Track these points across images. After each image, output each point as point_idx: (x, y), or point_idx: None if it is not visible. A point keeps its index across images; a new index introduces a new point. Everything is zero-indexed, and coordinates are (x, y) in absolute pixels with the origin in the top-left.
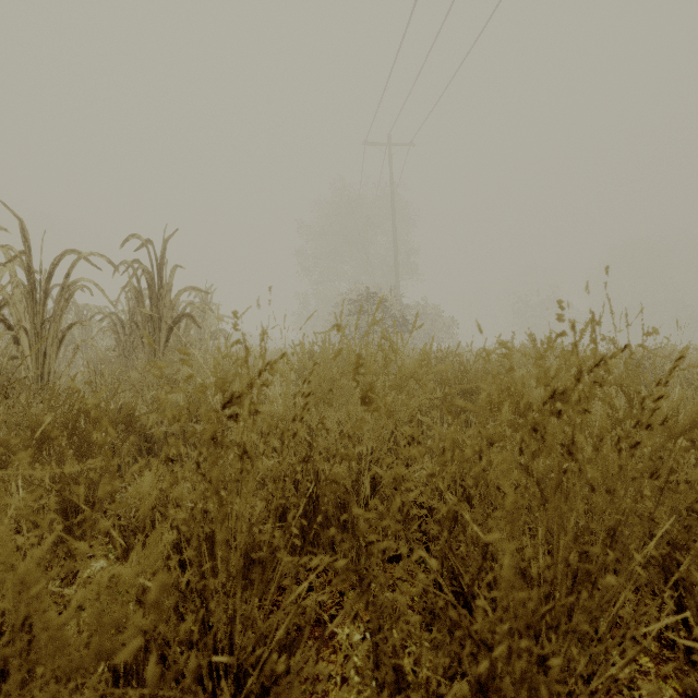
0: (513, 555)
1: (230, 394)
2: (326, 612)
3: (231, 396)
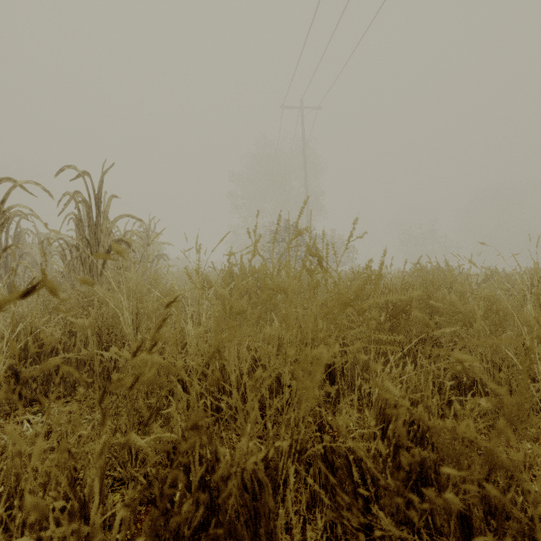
0: None
1: None
2: None
3: None
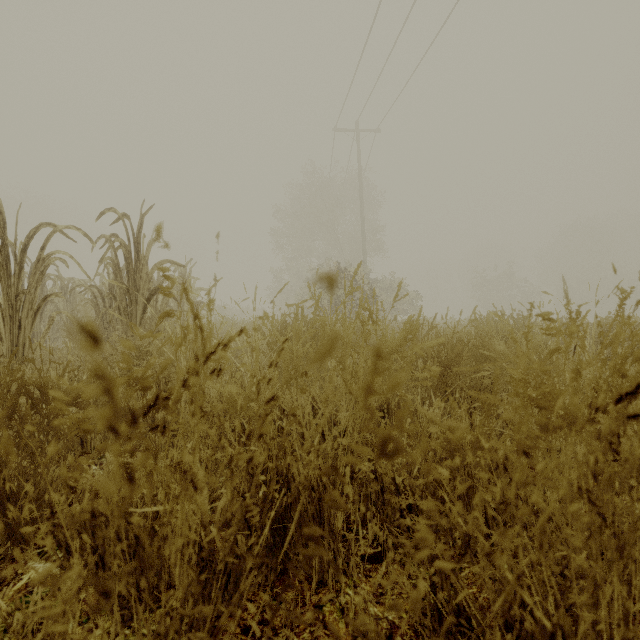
0: (539, 589)
1: (155, 394)
2: (299, 636)
3: (157, 397)
